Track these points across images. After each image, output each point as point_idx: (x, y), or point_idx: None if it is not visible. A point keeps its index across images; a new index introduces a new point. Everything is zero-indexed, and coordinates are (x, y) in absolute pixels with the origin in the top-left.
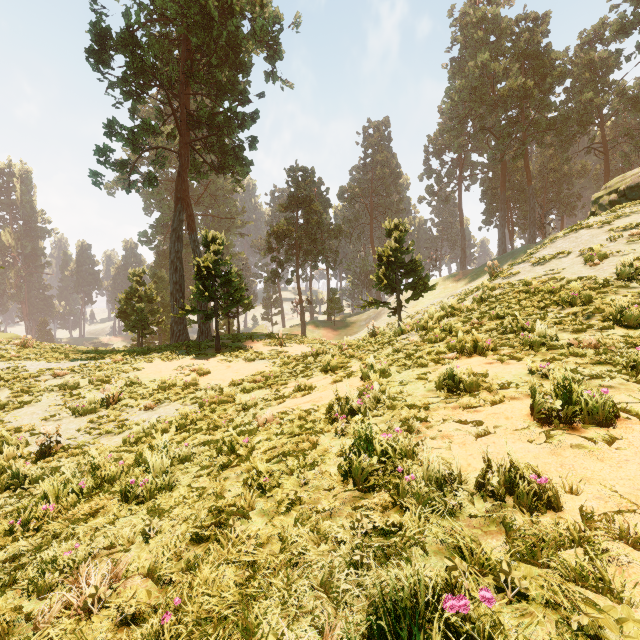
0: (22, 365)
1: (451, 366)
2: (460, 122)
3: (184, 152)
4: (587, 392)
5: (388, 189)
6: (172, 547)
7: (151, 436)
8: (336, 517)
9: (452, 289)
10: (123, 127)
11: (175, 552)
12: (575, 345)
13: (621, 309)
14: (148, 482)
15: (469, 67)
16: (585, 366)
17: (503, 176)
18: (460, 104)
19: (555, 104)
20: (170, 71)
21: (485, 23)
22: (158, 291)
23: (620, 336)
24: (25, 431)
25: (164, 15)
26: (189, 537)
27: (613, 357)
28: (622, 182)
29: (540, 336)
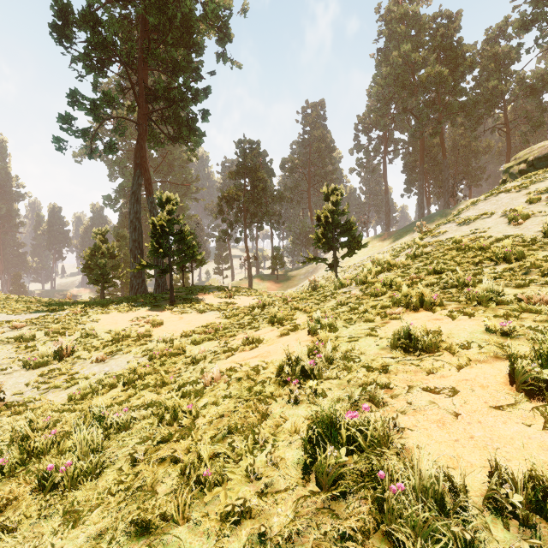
0: None
1: (407, 324)
2: (385, 104)
3: (142, 122)
4: None
5: (324, 161)
6: None
7: (97, 392)
8: (299, 545)
9: (379, 247)
10: (85, 97)
11: None
12: (525, 301)
13: None
14: (72, 465)
15: (393, 56)
16: (545, 323)
17: (422, 151)
18: (386, 88)
19: (466, 90)
20: (129, 47)
21: (407, 19)
22: (121, 248)
23: None
24: None
25: None
26: None
27: None
28: (530, 154)
29: (487, 291)
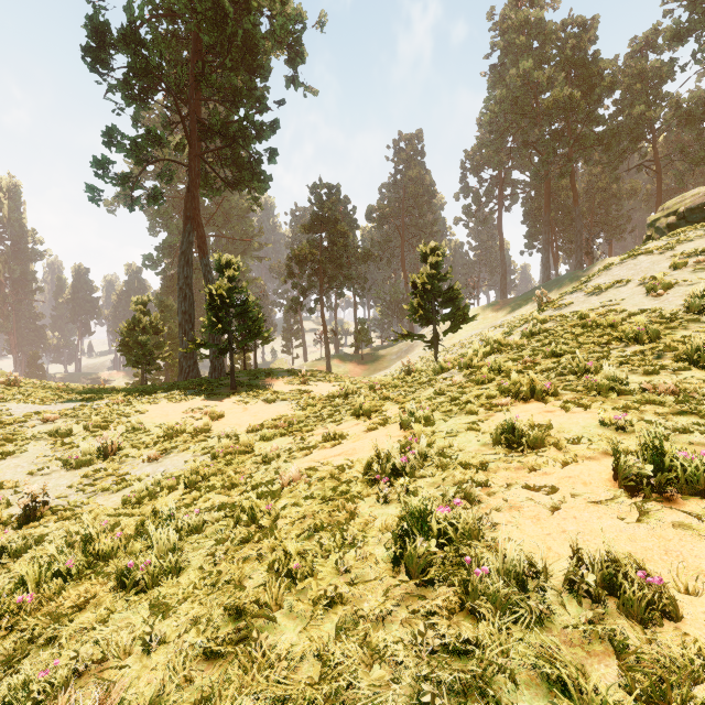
0: (6, 408)
1: (510, 417)
2: (500, 136)
3: (194, 165)
4: (682, 454)
5: (421, 209)
6: (179, 667)
7: (155, 495)
8: (389, 623)
9: (492, 319)
10: (124, 136)
11: (183, 675)
12: (650, 390)
13: (697, 348)
14: (150, 564)
15: (510, 75)
16: (666, 417)
17: (547, 196)
18: (501, 116)
19: (604, 117)
20: (178, 73)
21: (528, 27)
22: (165, 321)
23: (699, 379)
24: (7, 488)
25: (171, 10)
26: (201, 648)
27: (699, 406)
28: (681, 203)
29: (608, 379)
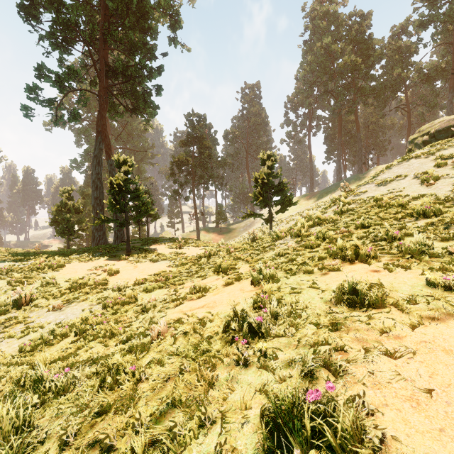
0: None
1: (352, 278)
2: (310, 86)
3: (103, 94)
4: None
5: (259, 133)
6: None
7: (48, 343)
8: None
9: (305, 205)
10: (50, 71)
11: None
12: None
13: None
14: None
15: (317, 47)
16: None
17: (340, 126)
18: (310, 73)
19: (375, 76)
20: (90, 28)
21: (328, 16)
22: (86, 205)
23: None
24: None
25: None
26: None
27: None
28: (432, 127)
29: (418, 245)
